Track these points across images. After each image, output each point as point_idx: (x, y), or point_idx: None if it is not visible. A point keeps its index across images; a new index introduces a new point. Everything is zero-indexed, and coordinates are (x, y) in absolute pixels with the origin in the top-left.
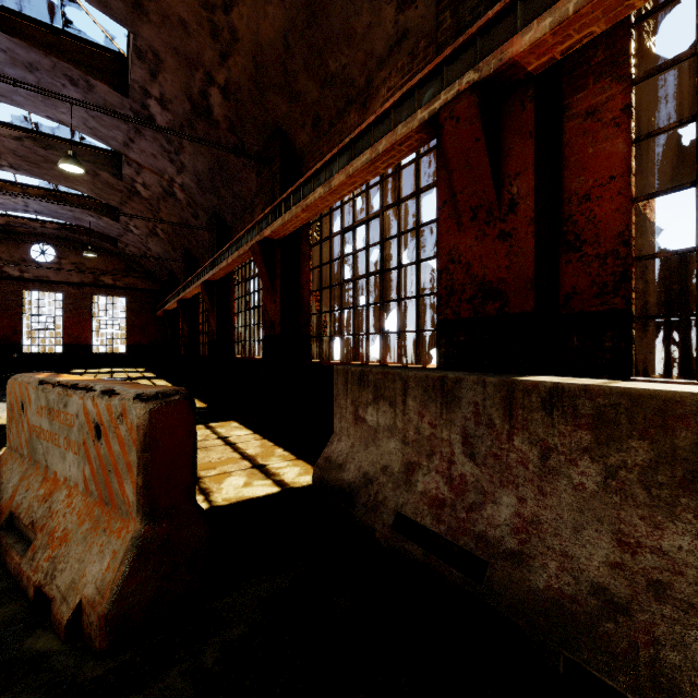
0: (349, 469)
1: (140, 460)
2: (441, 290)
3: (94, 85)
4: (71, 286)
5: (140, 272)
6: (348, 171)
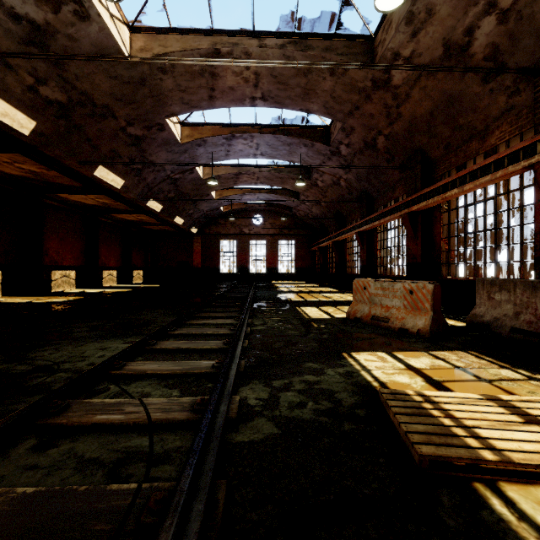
0: (486, 316)
1: (431, 298)
2: (536, 243)
3: (315, 145)
4: (269, 236)
5: (301, 224)
6: (475, 183)
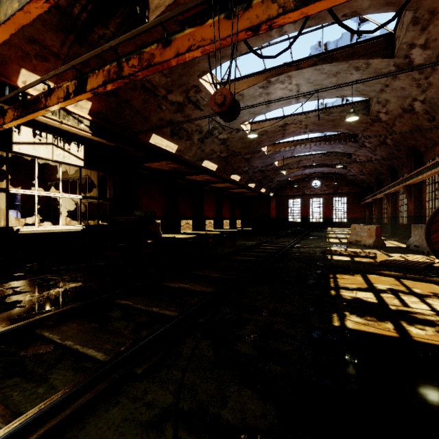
0: (411, 241)
1: (375, 232)
2: None
3: (347, 143)
4: (325, 195)
5: (352, 185)
6: (426, 174)
